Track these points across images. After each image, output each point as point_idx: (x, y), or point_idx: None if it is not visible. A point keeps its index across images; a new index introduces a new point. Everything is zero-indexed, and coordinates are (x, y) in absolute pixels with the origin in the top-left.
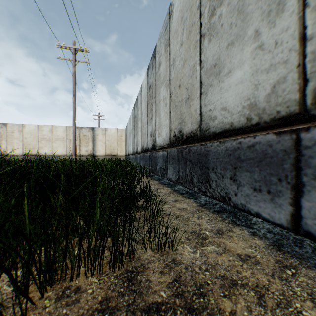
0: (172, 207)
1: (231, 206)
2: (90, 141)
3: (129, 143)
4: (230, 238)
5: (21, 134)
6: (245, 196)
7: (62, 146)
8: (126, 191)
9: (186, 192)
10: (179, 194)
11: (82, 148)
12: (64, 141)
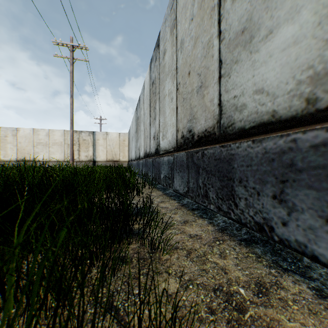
0: (181, 233)
1: (275, 240)
2: (90, 146)
3: (132, 148)
4: (286, 306)
5: (15, 138)
6: (304, 229)
7: (60, 152)
8: (115, 212)
9: (197, 208)
10: (189, 210)
11: (81, 153)
12: (62, 146)
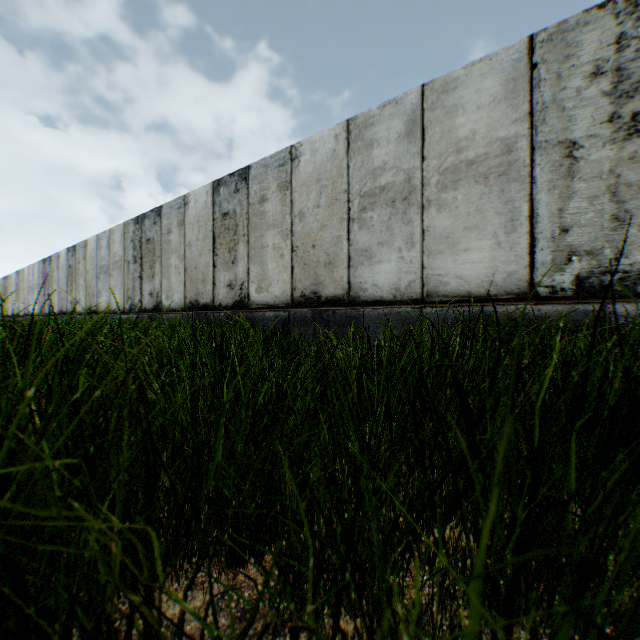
0: None
1: None
2: None
3: None
4: None
5: None
6: None
7: None
8: None
9: None
10: None
11: None
12: None
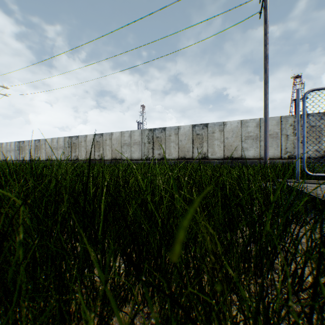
0: None
1: None
2: None
3: None
4: None
5: None
6: None
7: None
8: None
9: None
10: None
11: None
12: None
